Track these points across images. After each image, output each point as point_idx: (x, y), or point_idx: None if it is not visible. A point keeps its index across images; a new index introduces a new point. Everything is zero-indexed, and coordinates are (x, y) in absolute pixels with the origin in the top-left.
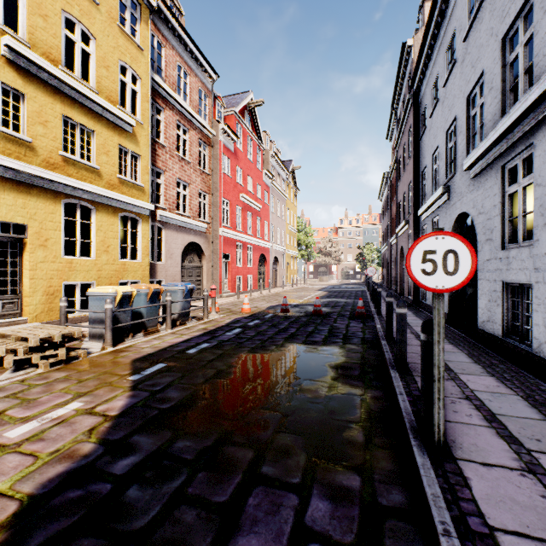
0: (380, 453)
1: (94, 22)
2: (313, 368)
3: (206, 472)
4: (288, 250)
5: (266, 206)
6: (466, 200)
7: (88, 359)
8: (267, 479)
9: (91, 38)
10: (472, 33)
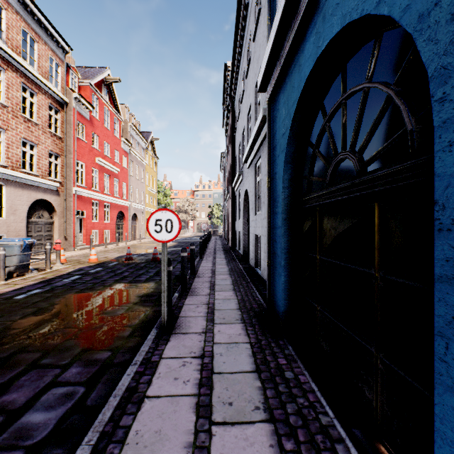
0: (134, 339)
1: None
2: (124, 299)
3: None
4: (147, 208)
5: (125, 170)
6: (247, 181)
7: None
8: (43, 365)
9: None
10: (248, 76)
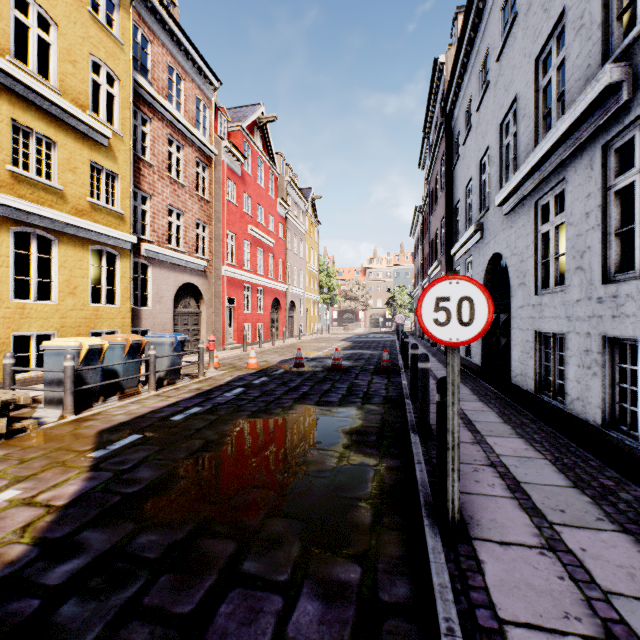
0: (389, 536)
1: (55, 4)
2: (323, 435)
3: (172, 574)
4: (307, 293)
5: (281, 242)
6: (499, 239)
7: (39, 432)
8: (248, 577)
9: (52, 24)
10: (505, 53)
